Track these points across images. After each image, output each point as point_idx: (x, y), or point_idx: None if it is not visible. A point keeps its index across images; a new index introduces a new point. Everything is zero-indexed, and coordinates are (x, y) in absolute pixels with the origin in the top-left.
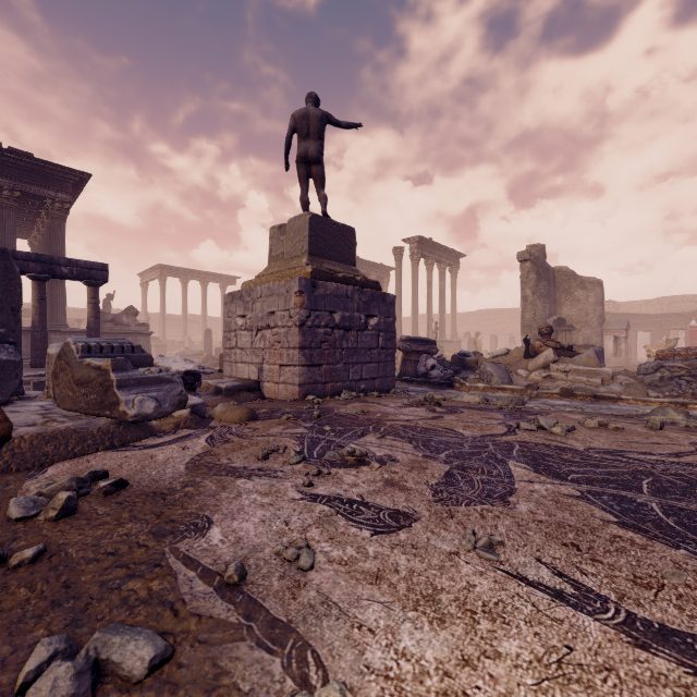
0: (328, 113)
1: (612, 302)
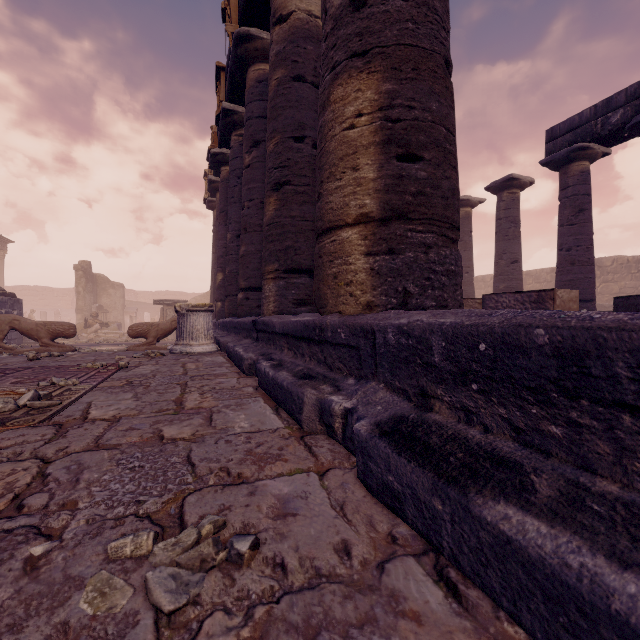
0: None
1: (134, 291)
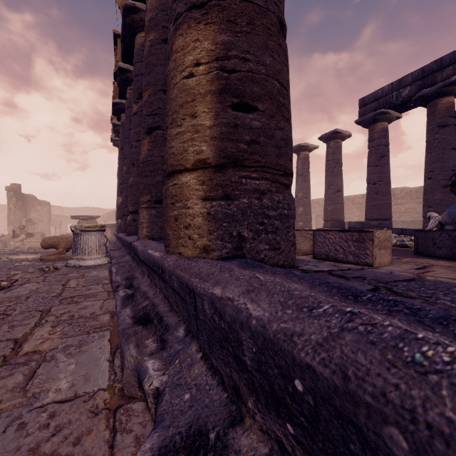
0: None
1: (60, 207)
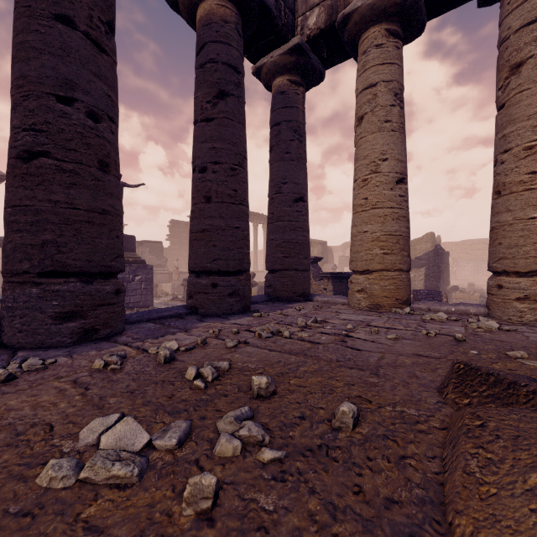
0: (124, 183)
1: None
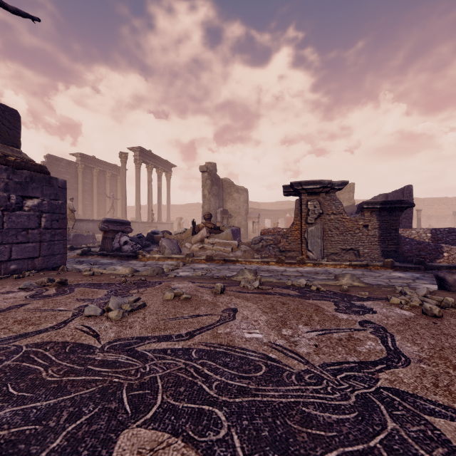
0: None
1: (257, 202)
